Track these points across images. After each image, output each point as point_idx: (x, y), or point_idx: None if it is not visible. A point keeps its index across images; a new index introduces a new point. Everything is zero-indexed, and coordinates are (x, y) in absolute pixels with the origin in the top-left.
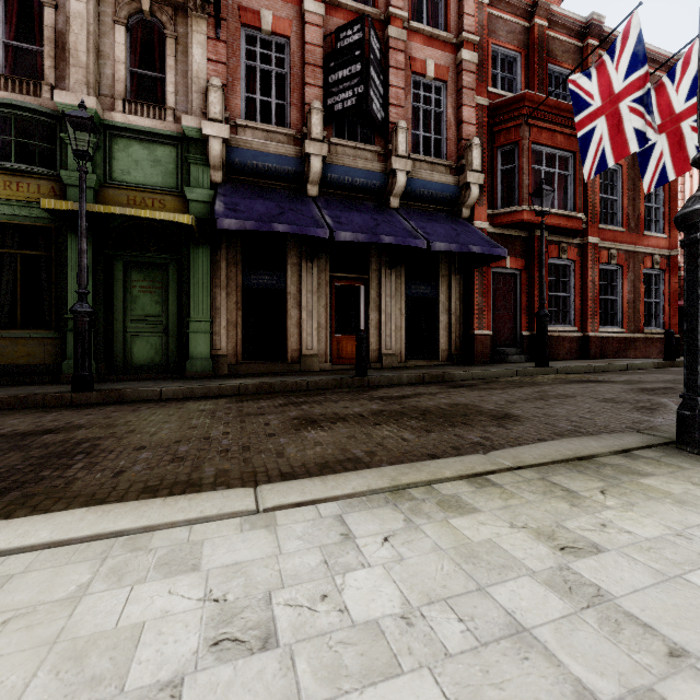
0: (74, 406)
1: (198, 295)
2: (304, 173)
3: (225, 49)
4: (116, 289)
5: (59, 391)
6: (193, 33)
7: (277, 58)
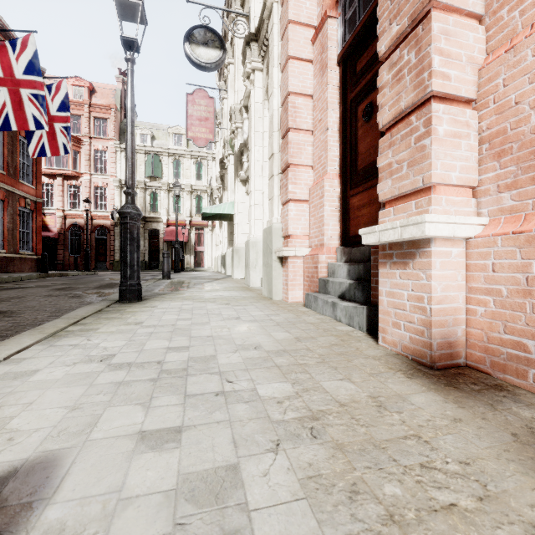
0: None
1: None
2: None
3: None
4: None
5: None
6: None
7: None
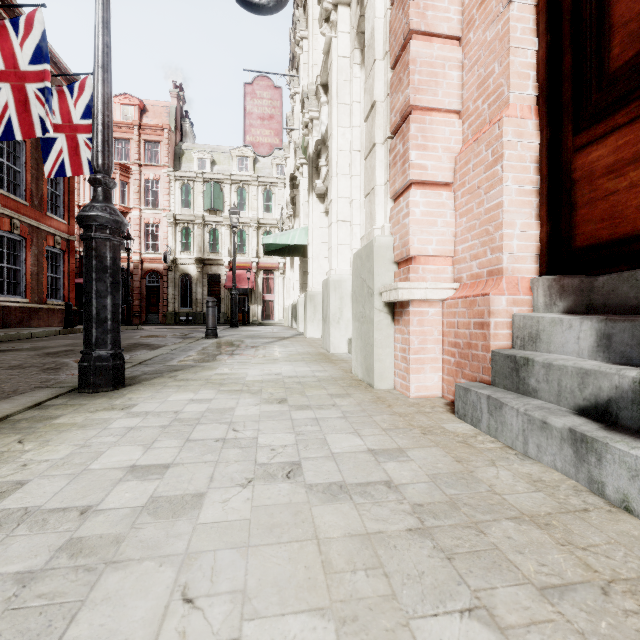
0: None
1: None
2: None
3: None
4: None
5: None
6: None
7: None
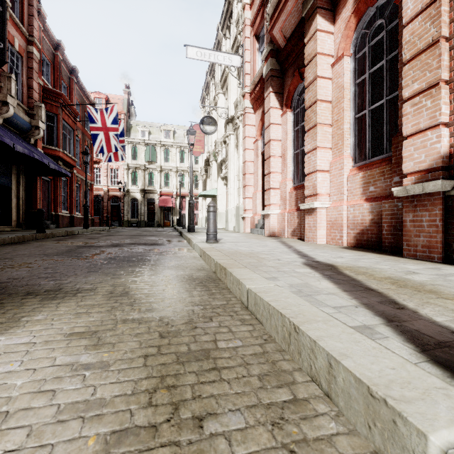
0: None
1: None
2: None
3: None
4: None
5: None
6: None
7: None
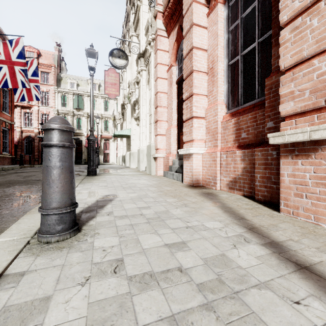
0: None
1: None
2: None
3: None
4: None
5: None
6: None
7: None
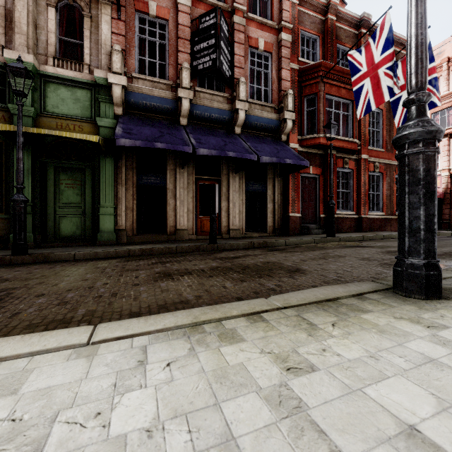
0: (11, 265)
1: (105, 190)
2: (178, 110)
3: (124, 26)
4: (48, 185)
5: (4, 254)
6: (101, 14)
7: (160, 33)
